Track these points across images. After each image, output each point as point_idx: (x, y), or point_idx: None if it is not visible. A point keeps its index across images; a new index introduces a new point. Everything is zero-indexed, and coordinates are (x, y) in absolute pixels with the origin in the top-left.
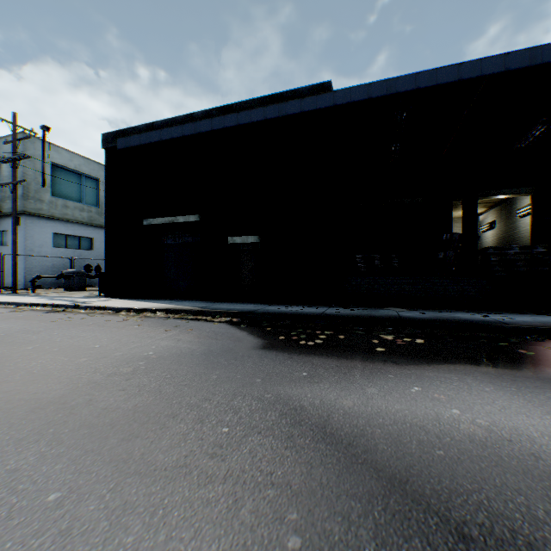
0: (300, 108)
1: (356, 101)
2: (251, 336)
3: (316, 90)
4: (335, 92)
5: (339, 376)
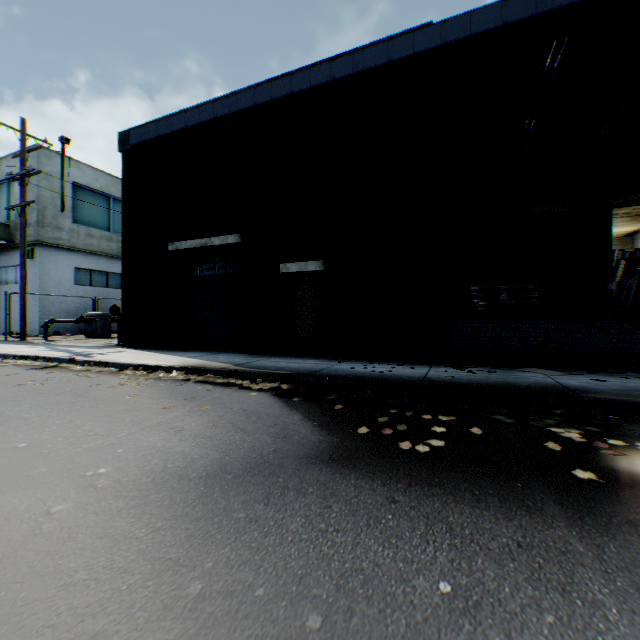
0: (386, 57)
1: (481, 32)
2: (308, 424)
3: None
4: (444, 23)
5: (555, 610)
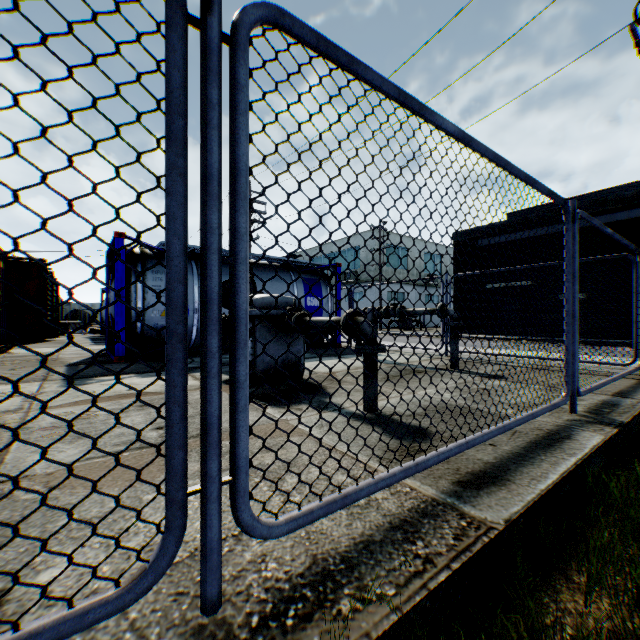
0: (626, 216)
1: None
2: (602, 348)
3: (638, 193)
4: None
5: None
